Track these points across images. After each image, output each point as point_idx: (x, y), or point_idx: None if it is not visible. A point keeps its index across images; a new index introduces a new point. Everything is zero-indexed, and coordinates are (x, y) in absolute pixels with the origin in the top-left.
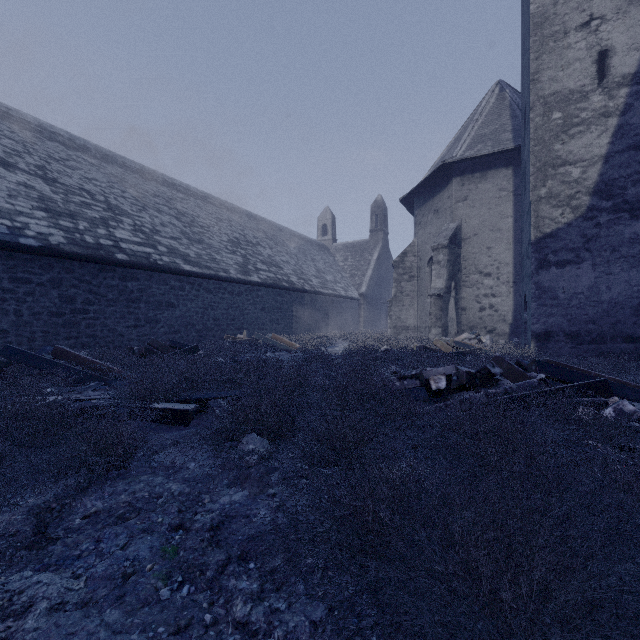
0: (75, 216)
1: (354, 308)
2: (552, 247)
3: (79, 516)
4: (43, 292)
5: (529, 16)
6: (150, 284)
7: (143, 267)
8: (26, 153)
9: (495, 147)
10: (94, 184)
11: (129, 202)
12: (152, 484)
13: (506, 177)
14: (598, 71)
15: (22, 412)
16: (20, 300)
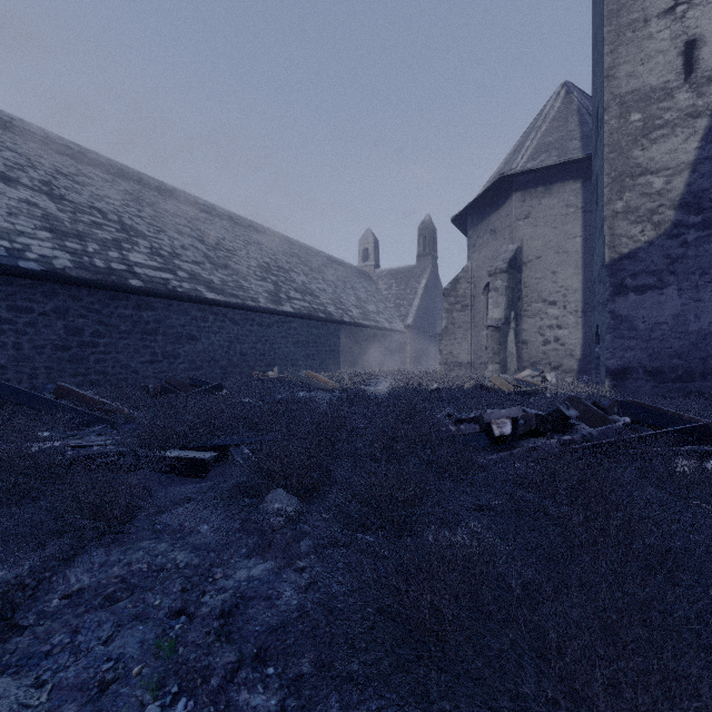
0: (84, 237)
1: (399, 342)
2: (630, 270)
3: (58, 595)
4: (46, 323)
5: (603, 3)
6: (168, 314)
7: (160, 295)
8: (30, 167)
9: (561, 157)
10: (106, 202)
11: (146, 222)
12: (153, 553)
13: (574, 191)
14: (685, 64)
15: (2, 462)
16: (20, 332)
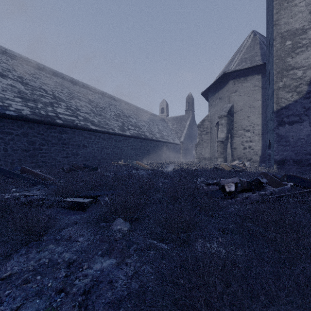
0: (36, 101)
1: (177, 149)
2: (286, 114)
3: None
4: (18, 139)
5: None
6: (74, 135)
7: (70, 127)
8: (13, 70)
9: (252, 64)
10: (47, 86)
11: (65, 95)
12: (53, 252)
13: (257, 79)
14: None
15: None
16: (6, 143)
